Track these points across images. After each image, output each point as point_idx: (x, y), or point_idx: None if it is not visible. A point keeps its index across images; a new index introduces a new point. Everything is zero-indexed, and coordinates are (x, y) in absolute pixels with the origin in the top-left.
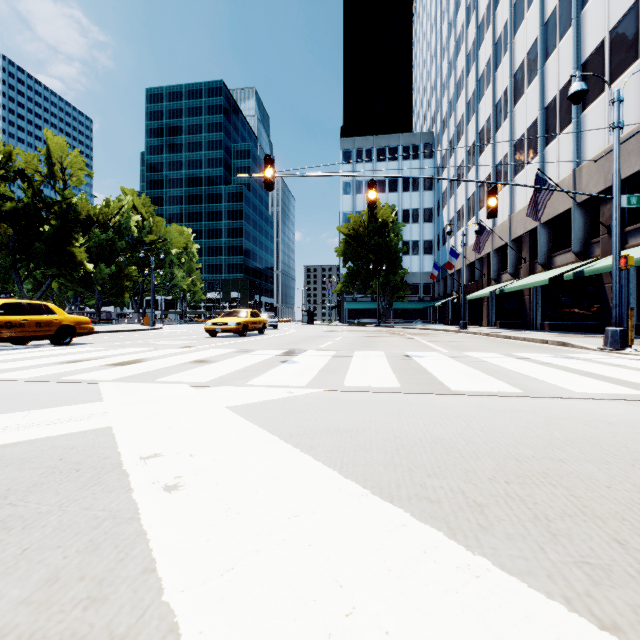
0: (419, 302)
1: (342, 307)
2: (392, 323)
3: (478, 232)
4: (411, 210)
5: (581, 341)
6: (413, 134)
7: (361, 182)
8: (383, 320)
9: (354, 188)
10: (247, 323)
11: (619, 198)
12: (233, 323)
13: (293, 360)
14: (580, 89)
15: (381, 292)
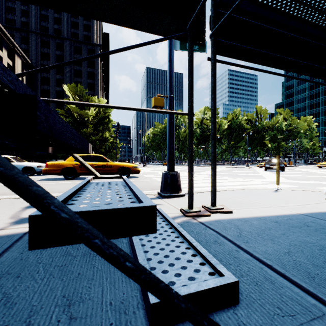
0: None
1: None
2: None
3: None
4: None
5: None
6: None
7: None
8: None
9: None
10: None
11: None
12: None
13: None
14: None
15: None
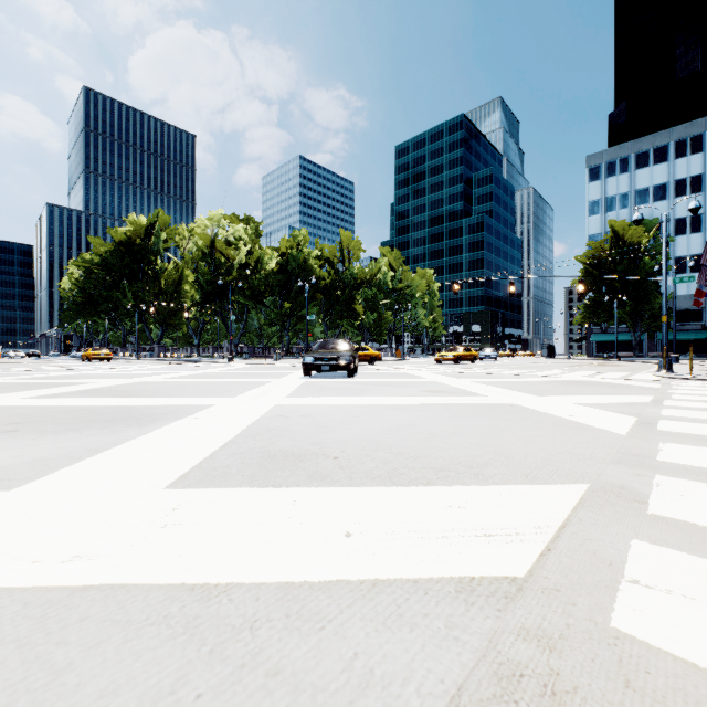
0: (702, 331)
1: (588, 339)
2: (647, 357)
3: (693, 267)
4: (689, 218)
5: (673, 368)
6: (692, 123)
7: (613, 198)
8: (635, 354)
9: (603, 206)
10: (460, 356)
11: (665, 280)
12: (450, 355)
13: (459, 369)
14: (635, 219)
15: (629, 323)
